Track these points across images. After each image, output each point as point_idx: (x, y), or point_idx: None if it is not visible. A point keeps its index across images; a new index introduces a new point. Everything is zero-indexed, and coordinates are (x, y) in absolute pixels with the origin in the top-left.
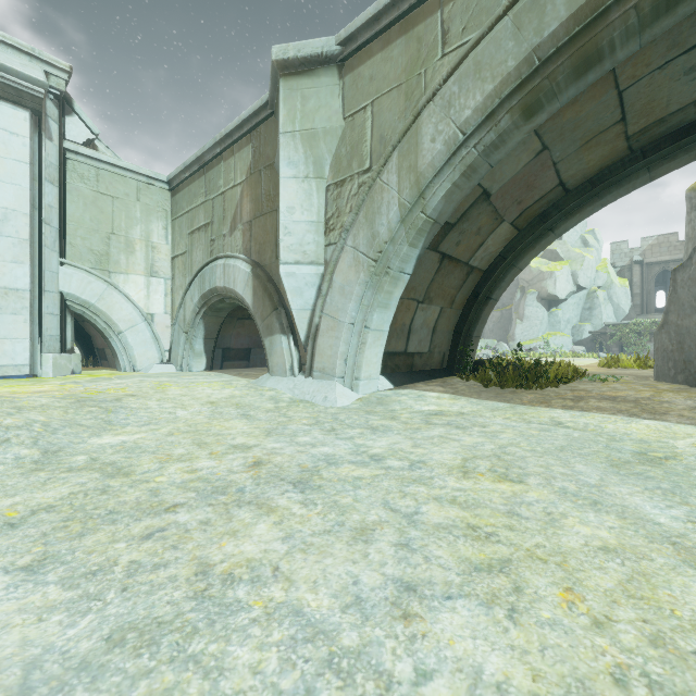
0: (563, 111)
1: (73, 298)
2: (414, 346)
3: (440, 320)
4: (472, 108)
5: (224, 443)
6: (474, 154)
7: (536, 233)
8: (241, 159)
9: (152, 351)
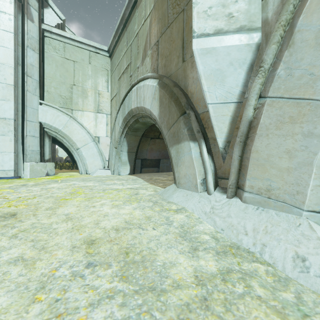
0: None
1: (48, 126)
2: None
3: None
4: None
5: None
6: None
7: None
8: None
9: (98, 161)
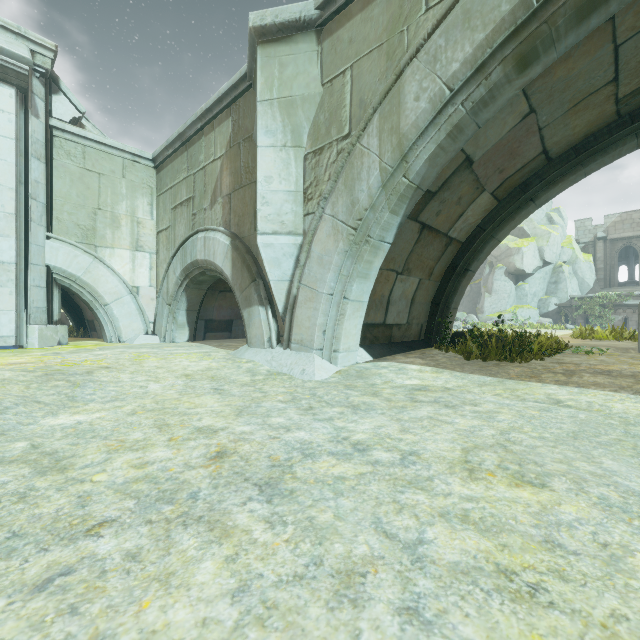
0: (555, 68)
1: (59, 271)
2: (393, 317)
3: (419, 291)
4: (460, 60)
5: (188, 425)
6: (462, 112)
7: (516, 203)
8: (221, 133)
9: (137, 323)
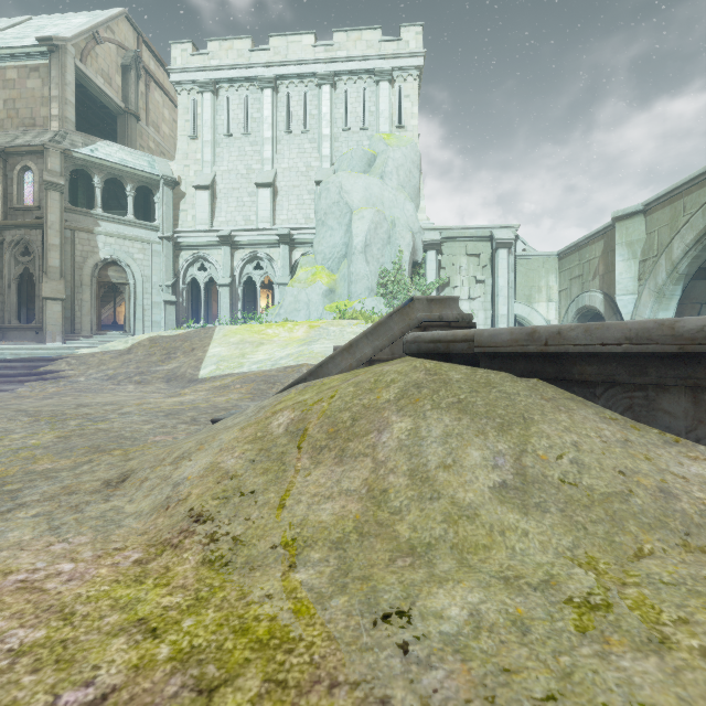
0: None
1: (518, 316)
2: None
3: None
4: (689, 240)
5: None
6: (695, 253)
7: None
8: (598, 246)
9: None
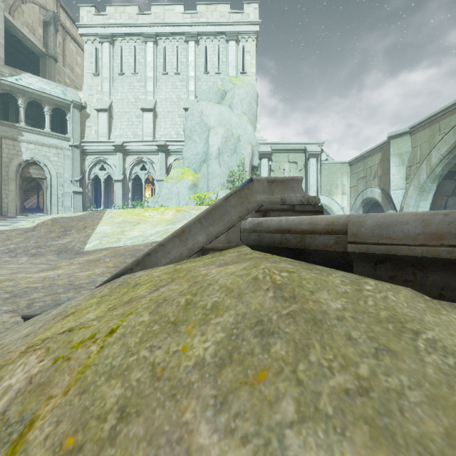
0: None
1: (323, 204)
2: None
3: None
4: (444, 151)
5: None
6: (447, 160)
7: None
8: (377, 156)
9: None
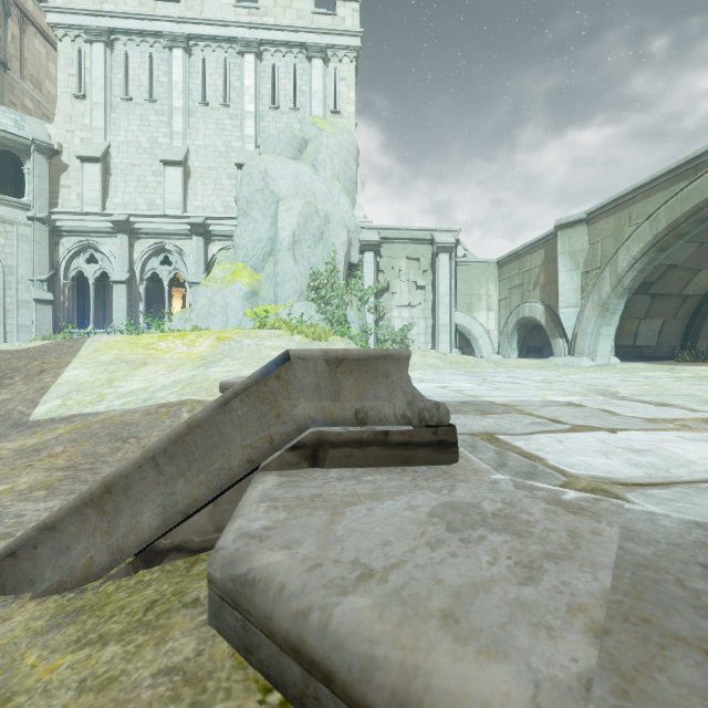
0: (700, 233)
1: (459, 325)
2: (641, 342)
3: (665, 327)
4: (636, 252)
5: (539, 367)
6: (641, 266)
7: None
8: (539, 255)
9: (490, 348)
